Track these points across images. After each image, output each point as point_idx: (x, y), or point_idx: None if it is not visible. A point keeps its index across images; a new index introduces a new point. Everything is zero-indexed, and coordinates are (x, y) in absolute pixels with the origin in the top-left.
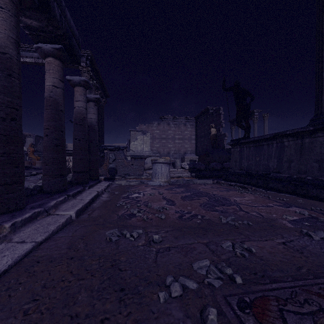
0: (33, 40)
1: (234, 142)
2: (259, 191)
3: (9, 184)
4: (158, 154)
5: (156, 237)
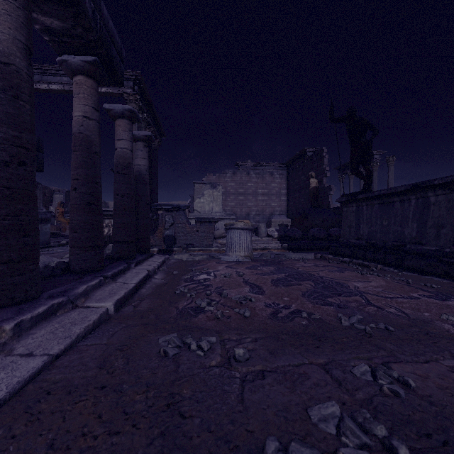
0: (56, 51)
1: (348, 197)
2: (389, 272)
3: (15, 262)
4: (233, 216)
5: (240, 352)
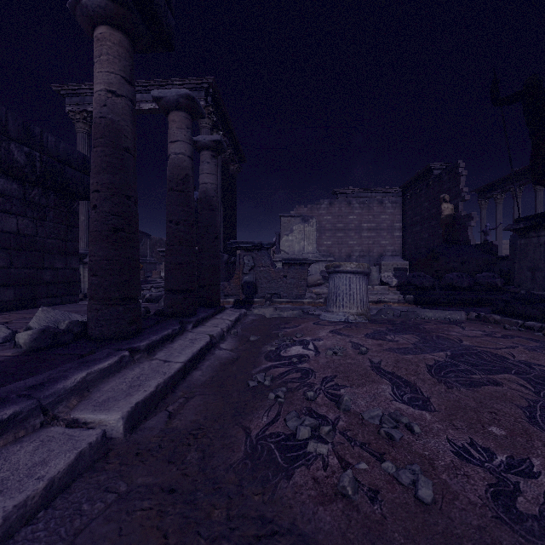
0: None
1: (530, 221)
2: None
3: None
4: (331, 258)
5: None
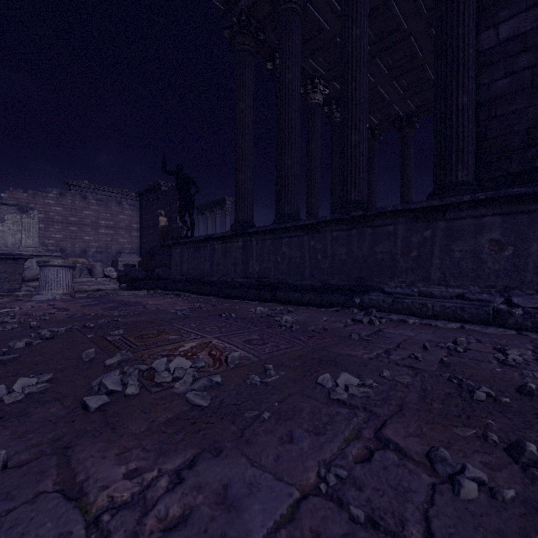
0: None
1: (175, 240)
2: (190, 297)
3: None
4: (58, 253)
5: (34, 323)
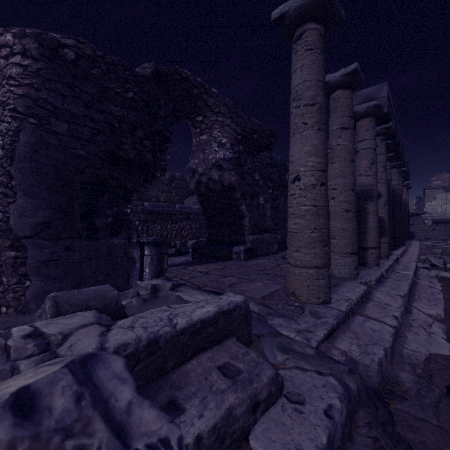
0: None
1: None
2: None
3: None
4: None
5: None
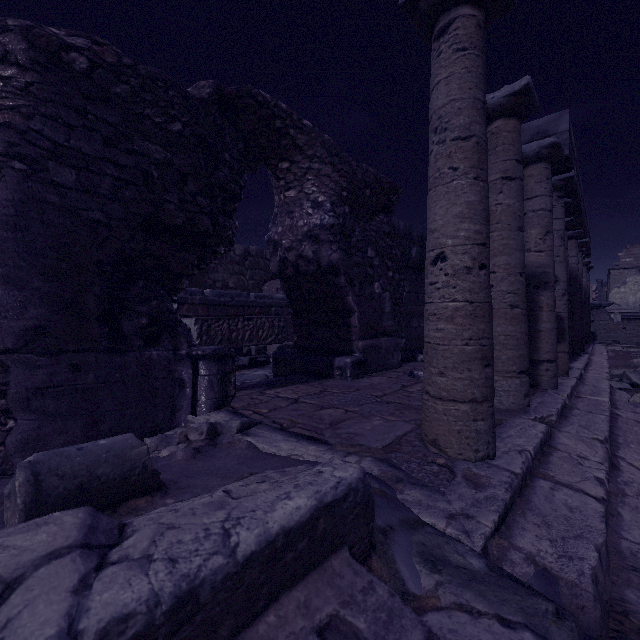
0: None
1: None
2: None
3: None
4: None
5: None
